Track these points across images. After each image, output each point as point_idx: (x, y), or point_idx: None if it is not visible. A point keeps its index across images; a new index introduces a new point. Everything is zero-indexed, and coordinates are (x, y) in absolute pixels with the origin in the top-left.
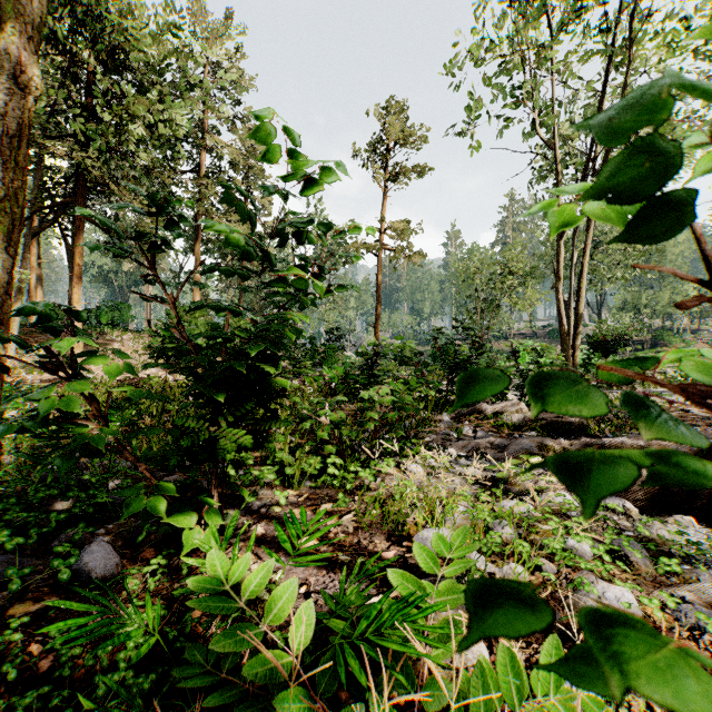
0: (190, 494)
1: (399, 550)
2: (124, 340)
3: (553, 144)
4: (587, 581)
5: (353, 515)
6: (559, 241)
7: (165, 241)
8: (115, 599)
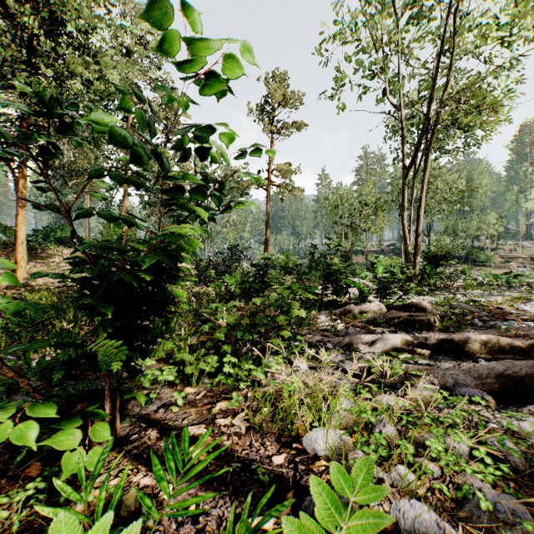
0: (79, 407)
1: (289, 452)
2: (63, 254)
3: (400, 106)
4: (482, 494)
5: (245, 414)
6: (404, 180)
7: (45, 146)
8: None
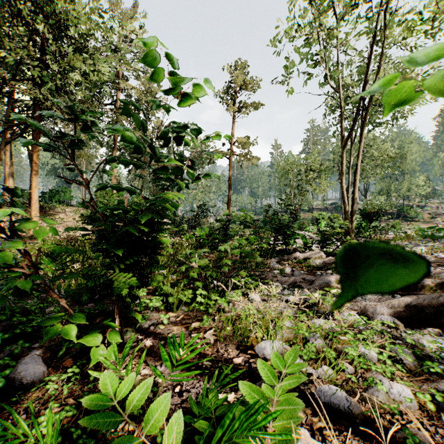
0: (98, 320)
1: (245, 356)
2: (66, 212)
3: (339, 89)
4: (379, 381)
5: (213, 331)
6: (342, 150)
7: (78, 140)
8: (18, 420)
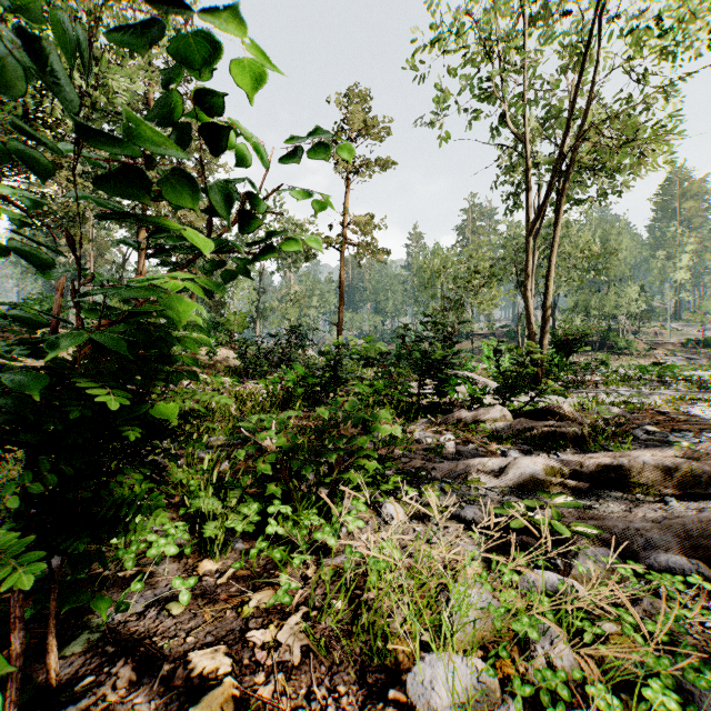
0: None
1: None
2: None
3: (521, 137)
4: None
5: (302, 616)
6: (527, 238)
7: None
8: None
